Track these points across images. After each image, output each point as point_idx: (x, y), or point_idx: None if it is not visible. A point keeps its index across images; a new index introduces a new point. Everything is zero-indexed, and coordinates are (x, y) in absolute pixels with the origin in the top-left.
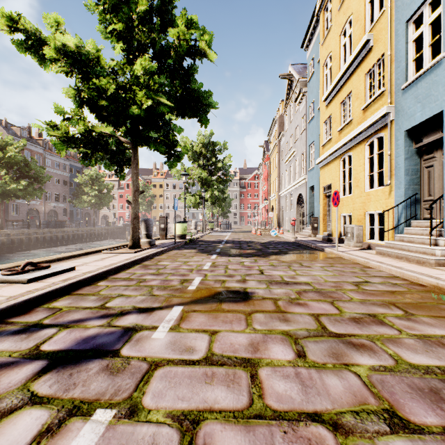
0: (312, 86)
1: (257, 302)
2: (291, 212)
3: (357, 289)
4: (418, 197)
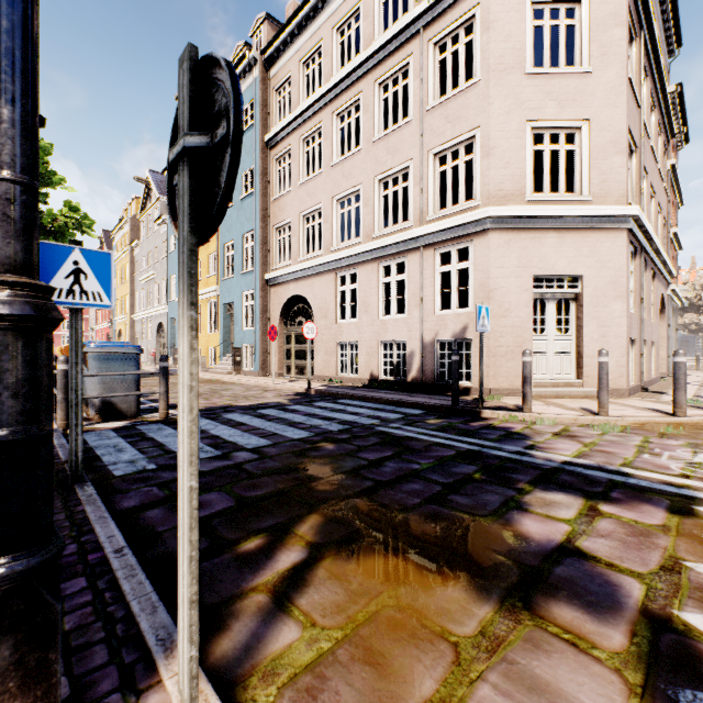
0: None
1: (145, 386)
2: (150, 341)
3: None
4: (230, 340)
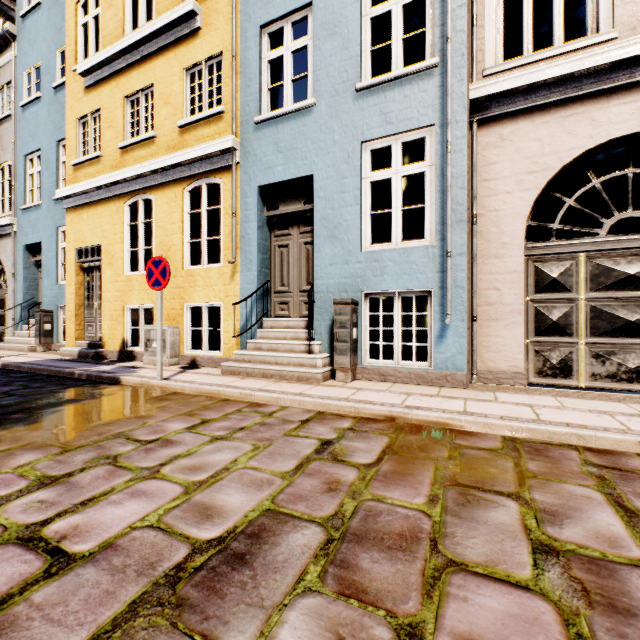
0: (36, 32)
1: None
2: None
3: (364, 473)
4: (269, 285)
